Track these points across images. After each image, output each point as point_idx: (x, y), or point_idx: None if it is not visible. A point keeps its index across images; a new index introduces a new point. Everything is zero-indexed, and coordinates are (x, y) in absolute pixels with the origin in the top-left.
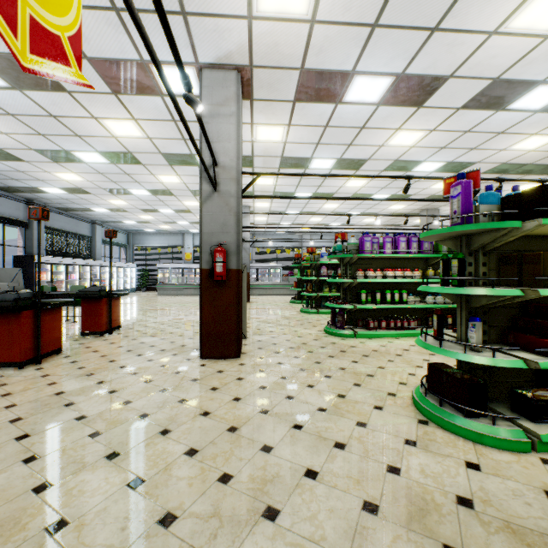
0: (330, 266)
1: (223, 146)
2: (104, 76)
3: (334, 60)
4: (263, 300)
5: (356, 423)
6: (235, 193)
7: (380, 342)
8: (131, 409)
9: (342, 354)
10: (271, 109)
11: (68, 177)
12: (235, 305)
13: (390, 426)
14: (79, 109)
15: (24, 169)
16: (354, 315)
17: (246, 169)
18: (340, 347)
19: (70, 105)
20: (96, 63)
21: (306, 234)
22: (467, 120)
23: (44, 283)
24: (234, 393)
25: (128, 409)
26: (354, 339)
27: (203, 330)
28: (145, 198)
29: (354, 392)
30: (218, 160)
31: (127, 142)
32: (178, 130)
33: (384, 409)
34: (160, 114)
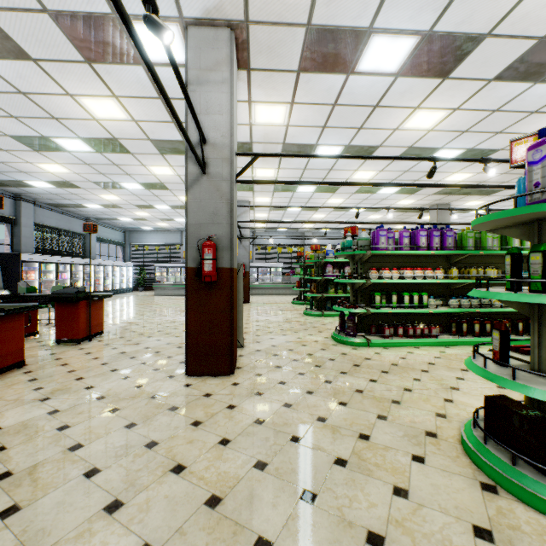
0: (335, 265)
1: (214, 120)
2: (73, 38)
3: (348, 12)
4: (263, 301)
5: (393, 489)
6: (228, 175)
7: (398, 352)
8: (78, 460)
9: (356, 369)
10: (271, 82)
11: (53, 169)
12: (228, 311)
13: (443, 497)
14: (50, 83)
15: (4, 160)
16: (365, 320)
17: (244, 158)
18: (352, 359)
19: (39, 78)
20: (59, 19)
21: (308, 231)
22: (497, 95)
23: (32, 283)
24: (221, 431)
25: (74, 460)
26: (367, 349)
27: (189, 342)
28: (139, 192)
29: (380, 430)
30: (207, 136)
31: (110, 126)
32: (166, 110)
33: (427, 462)
34: (144, 89)
